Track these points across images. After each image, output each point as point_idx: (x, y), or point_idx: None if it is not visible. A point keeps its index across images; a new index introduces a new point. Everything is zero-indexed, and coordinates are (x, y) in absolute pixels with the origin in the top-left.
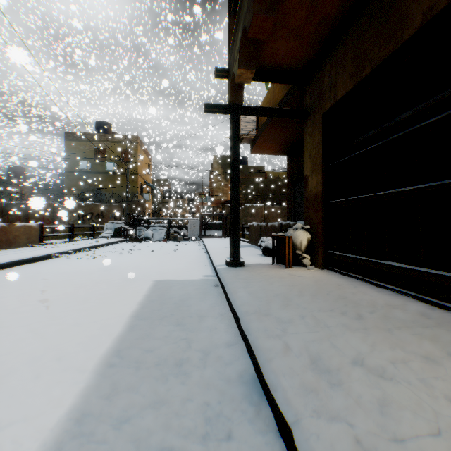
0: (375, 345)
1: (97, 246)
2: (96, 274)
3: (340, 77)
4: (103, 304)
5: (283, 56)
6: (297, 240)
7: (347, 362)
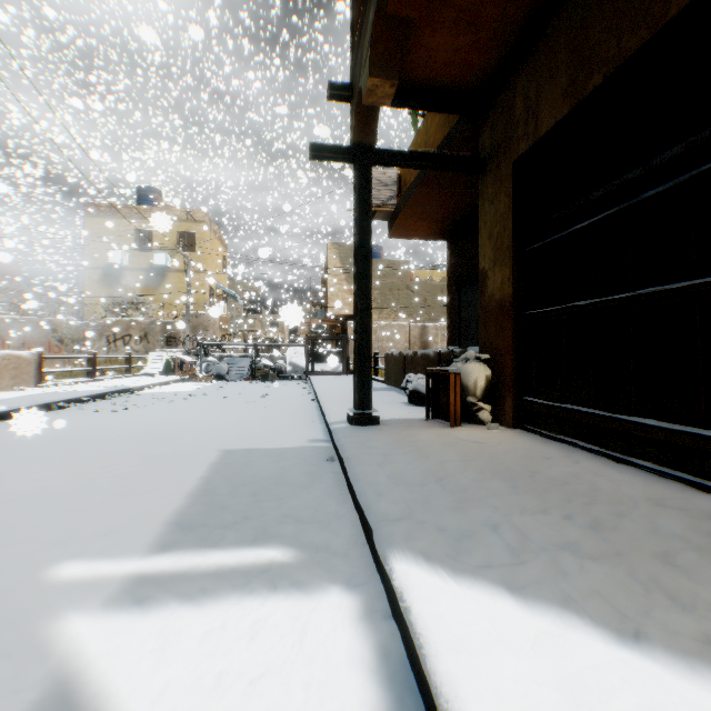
0: (652, 596)
1: (134, 390)
2: (122, 439)
3: (546, 96)
4: (121, 496)
5: (446, 63)
6: (469, 379)
7: (605, 643)
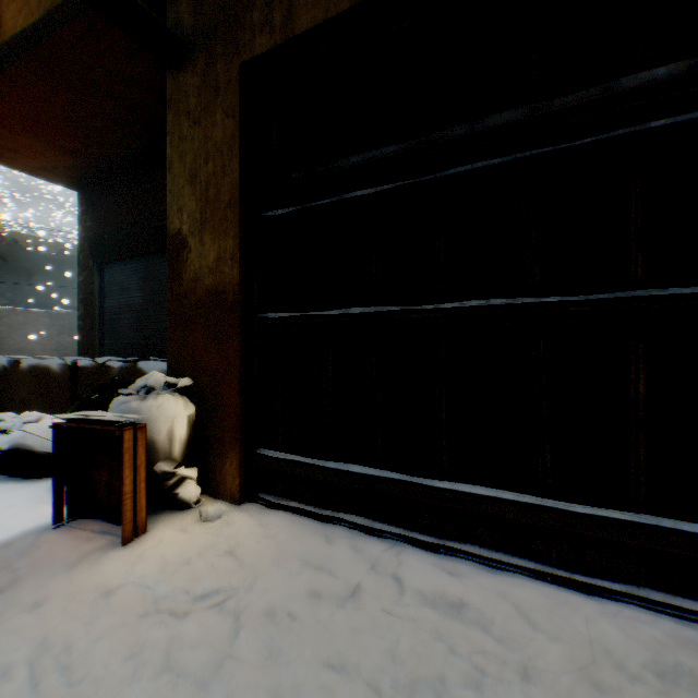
0: None
1: None
2: None
3: None
4: None
5: None
6: (159, 429)
7: None
